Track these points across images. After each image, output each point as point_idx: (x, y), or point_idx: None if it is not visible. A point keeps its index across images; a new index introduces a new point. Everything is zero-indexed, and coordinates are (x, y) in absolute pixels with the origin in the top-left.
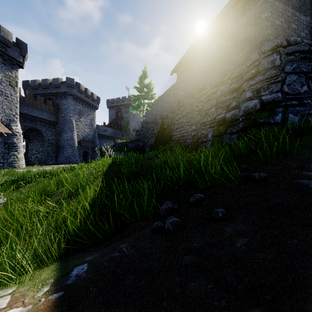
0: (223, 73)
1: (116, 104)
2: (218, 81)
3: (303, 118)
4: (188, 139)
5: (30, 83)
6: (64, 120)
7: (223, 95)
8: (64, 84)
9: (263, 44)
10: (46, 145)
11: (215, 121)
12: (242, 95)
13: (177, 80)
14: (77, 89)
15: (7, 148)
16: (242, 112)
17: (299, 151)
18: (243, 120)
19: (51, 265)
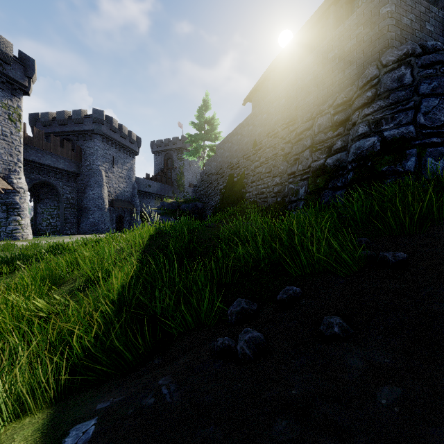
0: (321, 99)
1: (165, 147)
2: (314, 110)
3: None
4: (269, 198)
5: (40, 116)
6: (89, 170)
7: (321, 131)
8: (89, 119)
9: (385, 52)
10: (62, 206)
11: (309, 171)
12: (351, 131)
13: (253, 111)
14: (108, 126)
15: (5, 211)
16: (352, 156)
17: None
18: (353, 168)
19: (38, 415)
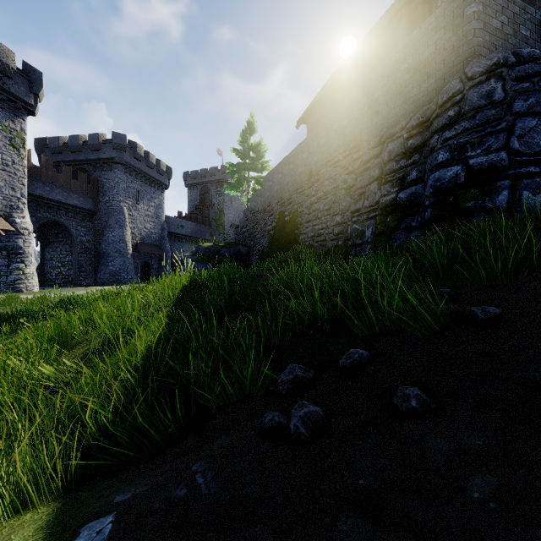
0: (392, 119)
1: (201, 179)
2: (383, 134)
3: None
4: (328, 241)
5: (49, 142)
6: (108, 207)
7: (392, 159)
8: (109, 144)
9: (470, 62)
10: (76, 251)
11: (378, 207)
12: (429, 159)
13: (308, 135)
14: (131, 154)
15: (6, 257)
16: (430, 189)
17: None
18: (431, 204)
19: (41, 510)
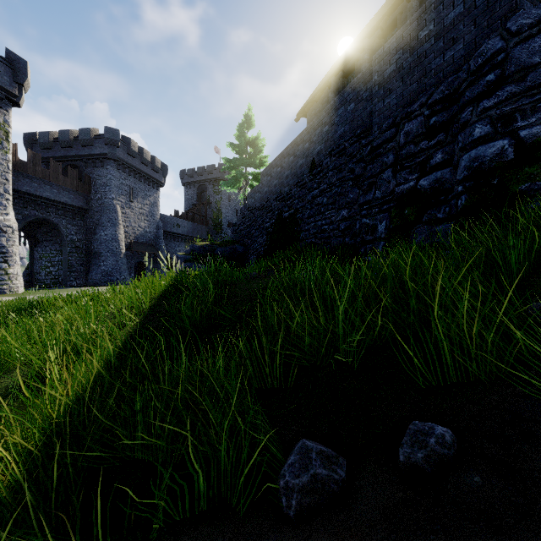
0: (408, 97)
1: (198, 178)
2: (398, 114)
3: None
4: (333, 238)
5: (38, 137)
6: (100, 205)
7: (410, 142)
8: (101, 140)
9: (512, 17)
10: (66, 250)
11: (392, 198)
12: (460, 136)
13: (310, 123)
14: (124, 150)
15: None
16: (464, 171)
17: None
18: (466, 190)
19: None
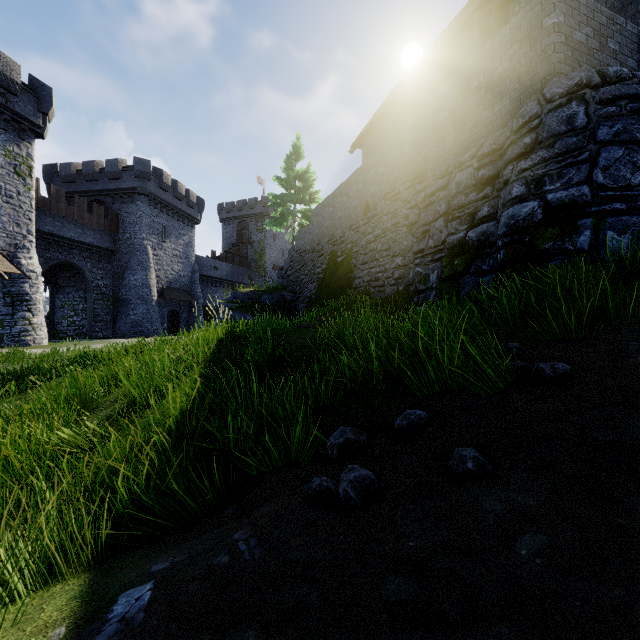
0: (460, 146)
1: (238, 213)
2: (451, 162)
3: (638, 240)
4: (387, 286)
5: (59, 169)
6: (129, 246)
7: (461, 192)
8: (130, 172)
9: (549, 82)
10: (91, 297)
11: (444, 248)
12: (502, 192)
13: (364, 163)
14: (156, 183)
15: (10, 304)
16: (503, 228)
17: (638, 312)
18: (505, 245)
19: (72, 581)
